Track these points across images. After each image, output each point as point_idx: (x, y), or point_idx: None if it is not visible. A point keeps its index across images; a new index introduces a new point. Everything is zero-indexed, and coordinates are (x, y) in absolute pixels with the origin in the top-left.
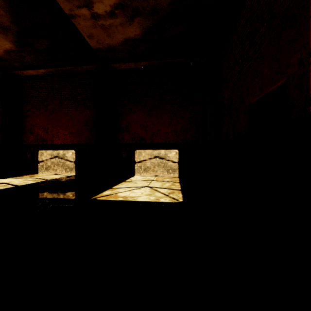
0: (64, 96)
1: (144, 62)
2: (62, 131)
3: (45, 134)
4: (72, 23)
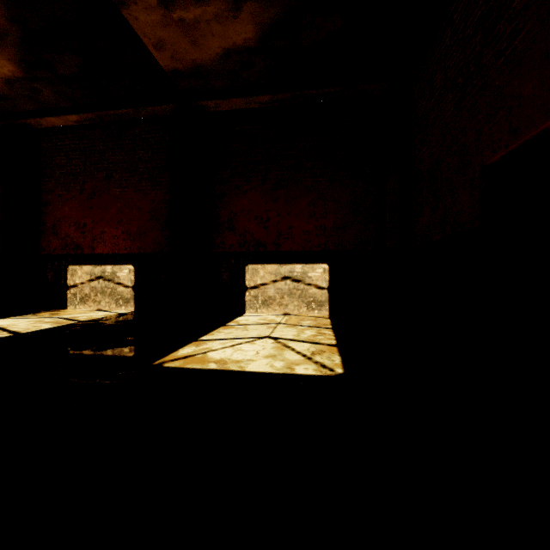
0: (115, 165)
1: (263, 97)
2: (111, 231)
3: (80, 236)
4: (123, 18)
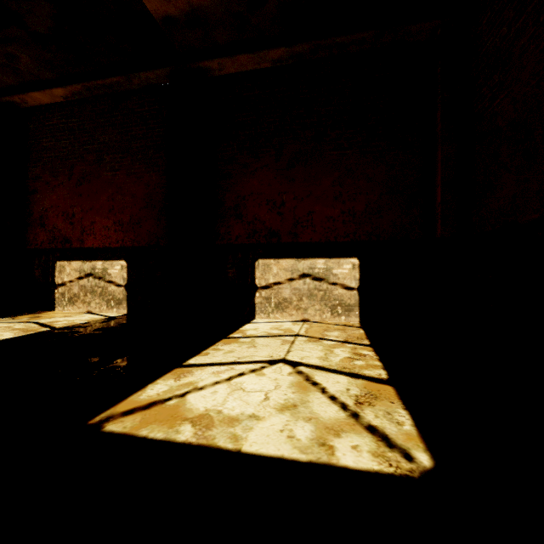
0: (106, 145)
1: (276, 51)
2: (102, 221)
3: (68, 228)
4: None
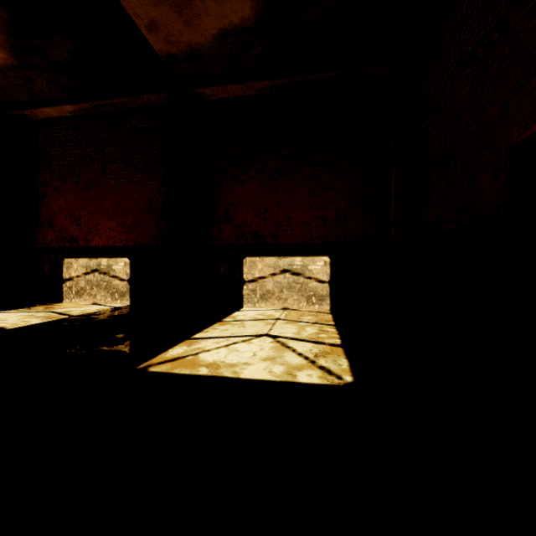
0: (110, 156)
1: (261, 83)
2: (107, 223)
3: (75, 229)
4: None
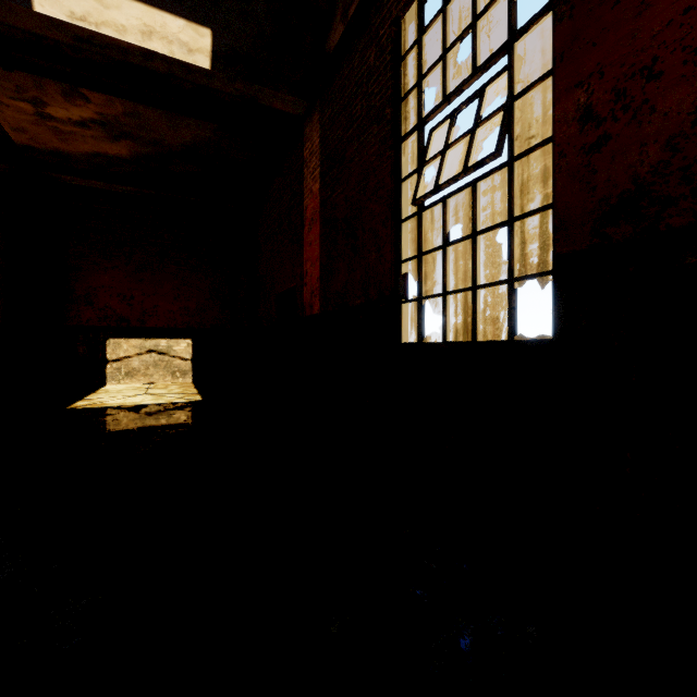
0: None
1: (128, 188)
2: None
3: None
4: None
